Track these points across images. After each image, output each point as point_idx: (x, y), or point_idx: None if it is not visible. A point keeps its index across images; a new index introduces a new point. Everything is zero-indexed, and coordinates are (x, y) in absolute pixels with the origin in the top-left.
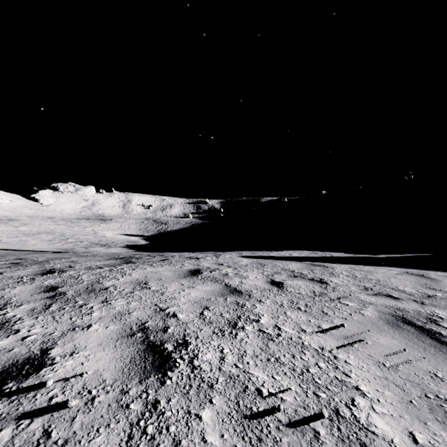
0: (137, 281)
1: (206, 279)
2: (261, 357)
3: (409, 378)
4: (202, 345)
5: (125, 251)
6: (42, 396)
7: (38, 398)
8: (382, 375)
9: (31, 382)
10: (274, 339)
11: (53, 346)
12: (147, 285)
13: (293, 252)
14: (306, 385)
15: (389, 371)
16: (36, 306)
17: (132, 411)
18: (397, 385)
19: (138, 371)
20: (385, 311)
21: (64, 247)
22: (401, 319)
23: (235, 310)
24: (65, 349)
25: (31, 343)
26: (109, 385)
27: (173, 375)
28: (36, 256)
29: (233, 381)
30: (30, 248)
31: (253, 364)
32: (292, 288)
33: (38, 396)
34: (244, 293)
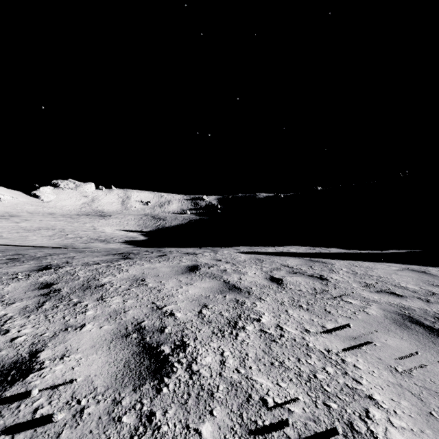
0: (134, 278)
1: (204, 276)
2: (264, 360)
3: (425, 385)
4: (201, 347)
5: (124, 246)
6: (26, 407)
7: (22, 409)
8: (395, 381)
9: (15, 390)
10: (277, 341)
11: (43, 348)
12: (144, 281)
13: (291, 248)
14: (315, 394)
15: (402, 377)
16: (29, 304)
17: (124, 425)
18: (413, 393)
19: (132, 377)
20: (390, 309)
21: (64, 243)
22: (408, 318)
23: (234, 308)
24: (55, 352)
25: (19, 345)
26: (100, 393)
27: (170, 382)
28: (35, 252)
29: (235, 389)
30: (30, 244)
31: (256, 369)
32: (292, 285)
33: (21, 407)
34: (243, 290)
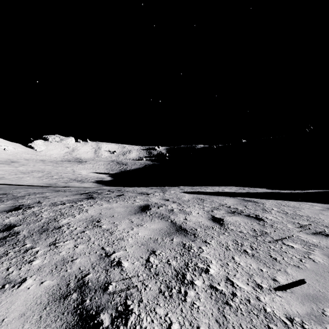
0: (91, 219)
1: (154, 216)
2: None
3: None
4: (145, 315)
5: (94, 185)
6: None
7: None
8: None
9: None
10: (230, 303)
11: None
12: (99, 223)
13: (224, 188)
14: None
15: None
16: None
17: None
18: None
19: None
20: None
21: (49, 182)
22: None
23: (181, 255)
24: None
25: None
26: None
27: None
28: (19, 191)
29: None
30: (24, 183)
31: None
32: (233, 226)
33: None
34: (189, 232)
